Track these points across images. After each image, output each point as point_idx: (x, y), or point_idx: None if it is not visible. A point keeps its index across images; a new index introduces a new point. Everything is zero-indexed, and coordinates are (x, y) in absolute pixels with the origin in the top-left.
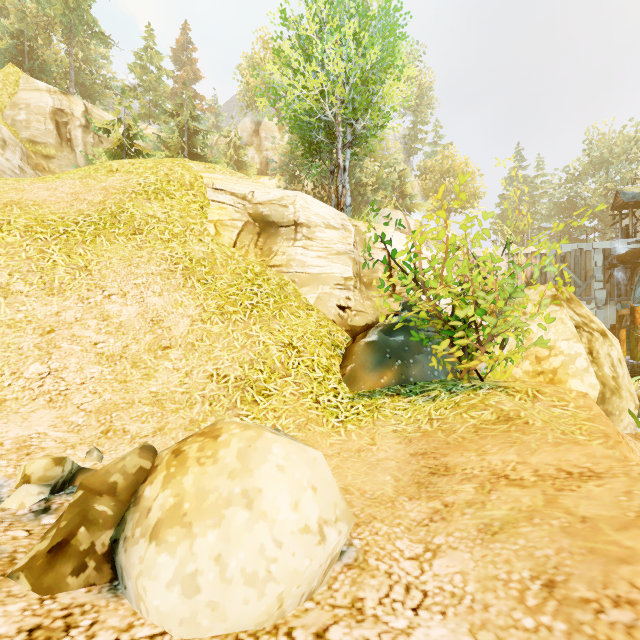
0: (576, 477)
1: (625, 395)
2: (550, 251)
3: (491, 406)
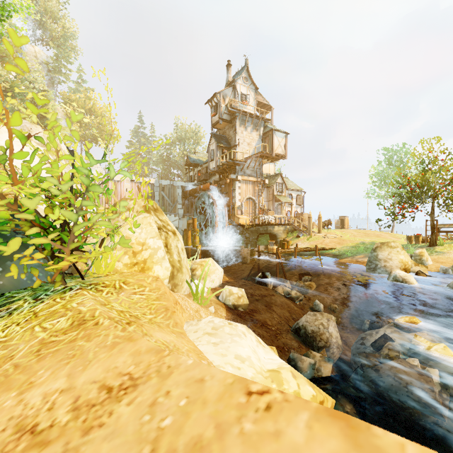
0: (114, 395)
1: (185, 271)
2: (156, 183)
3: (71, 309)
